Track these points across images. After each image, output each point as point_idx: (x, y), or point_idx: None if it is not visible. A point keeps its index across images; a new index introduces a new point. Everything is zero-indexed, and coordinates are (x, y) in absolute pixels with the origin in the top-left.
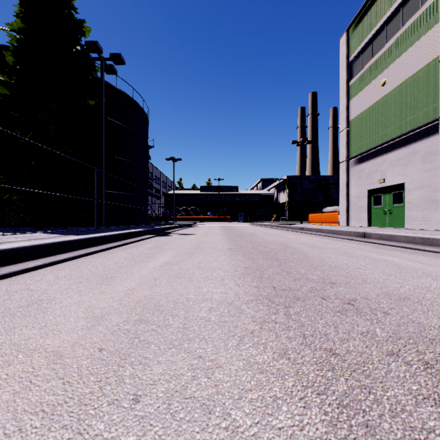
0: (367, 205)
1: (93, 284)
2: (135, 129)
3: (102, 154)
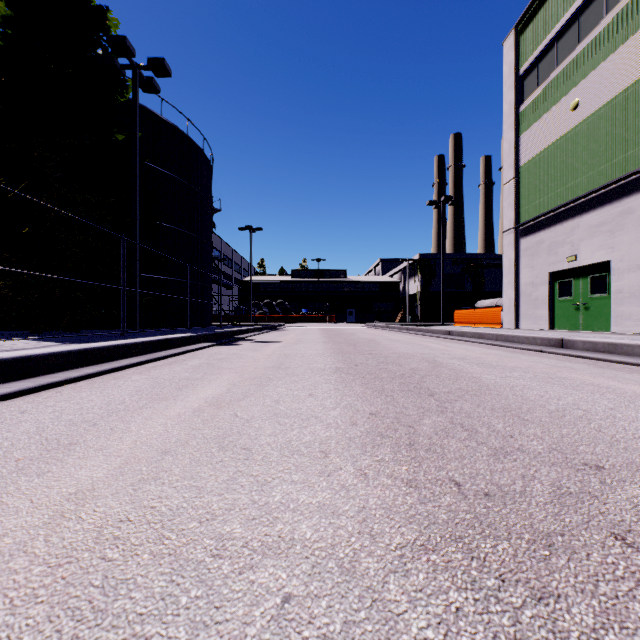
0: (548, 296)
1: (1, 470)
2: (191, 182)
3: (136, 216)
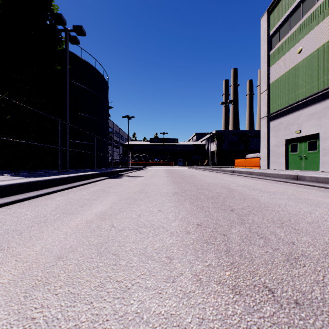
0: (285, 152)
1: None
2: (97, 92)
3: (67, 109)
